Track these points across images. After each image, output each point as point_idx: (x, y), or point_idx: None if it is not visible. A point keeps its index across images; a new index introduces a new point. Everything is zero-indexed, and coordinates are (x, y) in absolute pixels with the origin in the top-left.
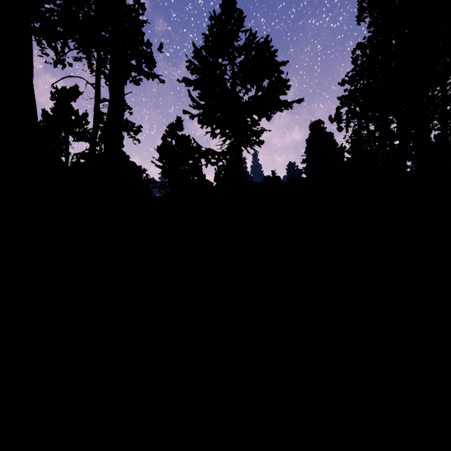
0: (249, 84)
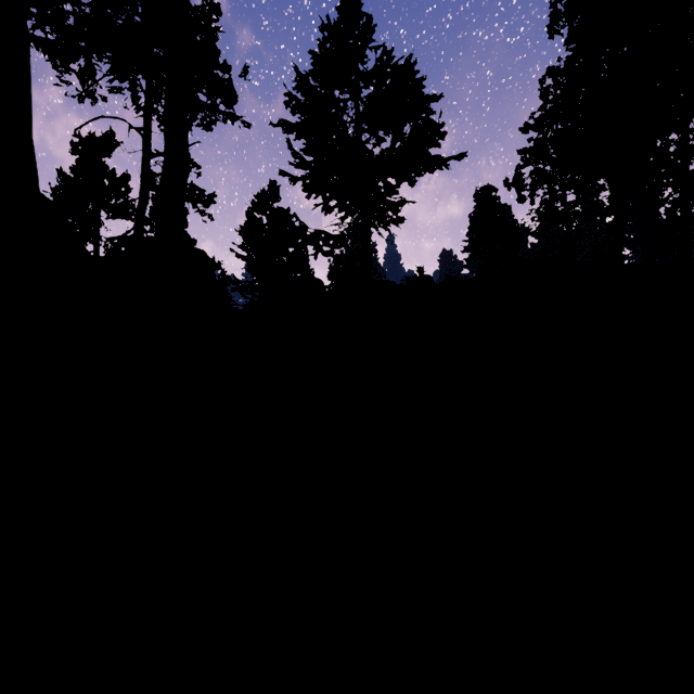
0: (382, 130)
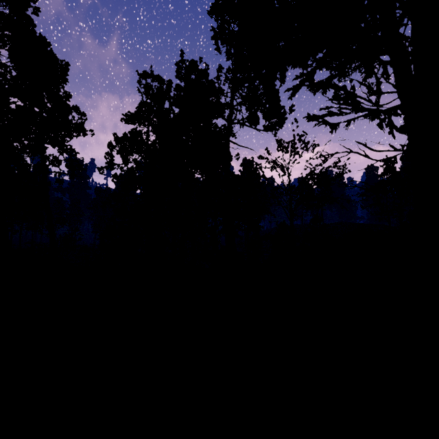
0: None
